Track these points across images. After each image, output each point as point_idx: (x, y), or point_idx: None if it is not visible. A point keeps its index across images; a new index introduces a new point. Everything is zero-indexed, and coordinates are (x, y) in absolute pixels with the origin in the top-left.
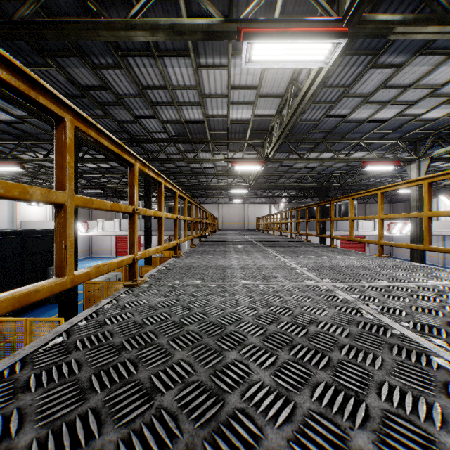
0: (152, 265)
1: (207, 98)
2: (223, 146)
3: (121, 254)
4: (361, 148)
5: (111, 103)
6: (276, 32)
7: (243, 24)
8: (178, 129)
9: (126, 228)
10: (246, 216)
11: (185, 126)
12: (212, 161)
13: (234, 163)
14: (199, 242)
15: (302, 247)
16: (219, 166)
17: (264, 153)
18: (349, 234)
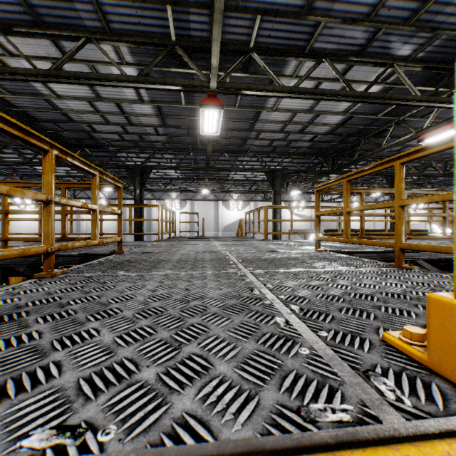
0: None
1: None
2: None
3: None
4: None
5: None
6: (430, 135)
7: (424, 130)
8: None
9: None
10: None
11: None
12: None
13: None
14: None
15: None
16: None
17: None
18: None
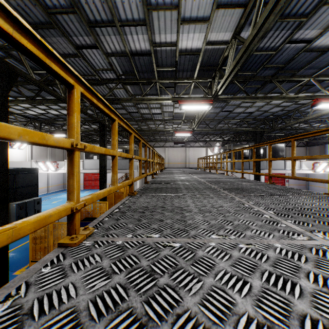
0: (107, 199)
1: (153, 13)
2: (170, 88)
3: (88, 188)
4: (306, 89)
5: (44, 24)
6: None
7: None
8: (125, 65)
9: (88, 167)
10: (187, 157)
11: (131, 60)
12: (160, 100)
13: (182, 102)
14: (143, 185)
15: (290, 196)
16: (165, 111)
17: (211, 92)
18: (277, 172)
